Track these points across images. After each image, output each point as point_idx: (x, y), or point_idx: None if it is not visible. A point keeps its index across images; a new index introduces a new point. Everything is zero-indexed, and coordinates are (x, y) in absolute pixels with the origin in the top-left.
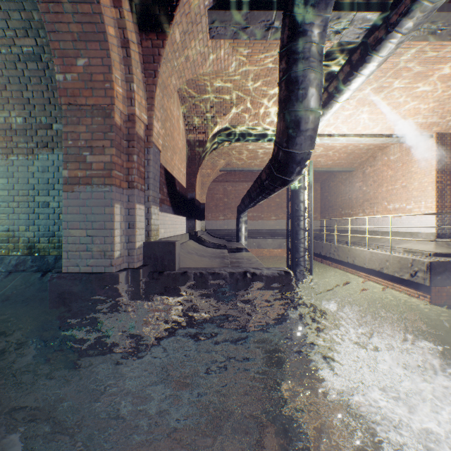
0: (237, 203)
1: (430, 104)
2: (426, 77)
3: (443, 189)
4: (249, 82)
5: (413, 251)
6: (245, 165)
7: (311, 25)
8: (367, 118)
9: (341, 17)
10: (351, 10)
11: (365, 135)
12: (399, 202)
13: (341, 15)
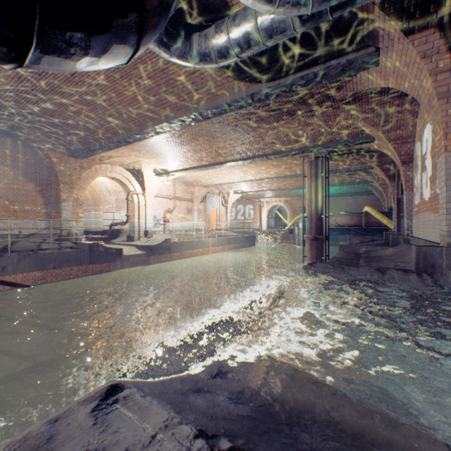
0: None
1: None
2: None
3: None
4: None
5: None
6: None
7: None
8: None
9: None
10: None
11: None
12: None
13: None
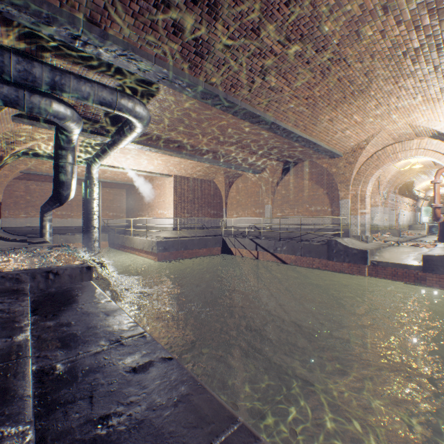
0: (44, 201)
1: (163, 163)
2: (152, 153)
3: (177, 205)
4: (45, 133)
5: (159, 237)
6: (51, 172)
7: (68, 148)
8: (134, 162)
9: (90, 135)
10: (95, 134)
11: (136, 170)
12: (162, 209)
13: (90, 134)
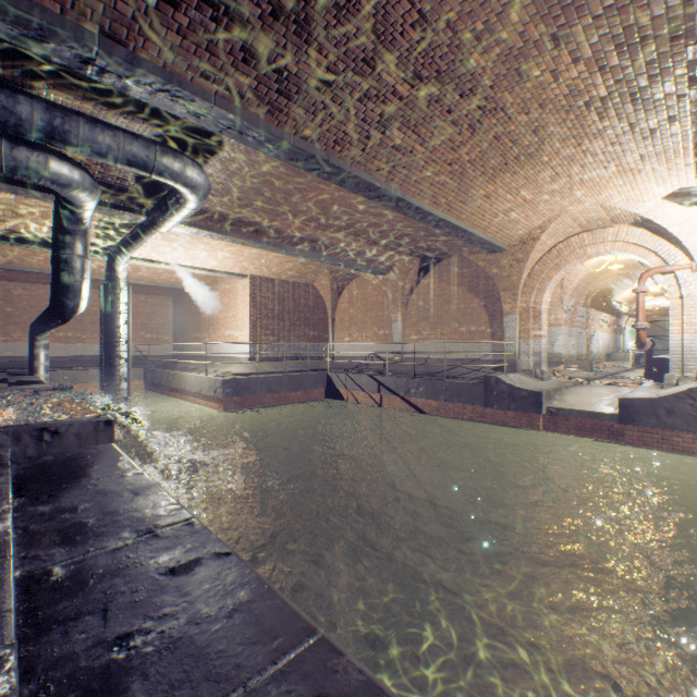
0: (36, 316)
1: (233, 256)
2: (215, 241)
3: (256, 322)
4: (38, 206)
5: (226, 373)
6: (47, 267)
7: (75, 231)
8: (186, 254)
9: (114, 211)
10: (120, 210)
11: (190, 267)
12: (232, 330)
13: (113, 210)
